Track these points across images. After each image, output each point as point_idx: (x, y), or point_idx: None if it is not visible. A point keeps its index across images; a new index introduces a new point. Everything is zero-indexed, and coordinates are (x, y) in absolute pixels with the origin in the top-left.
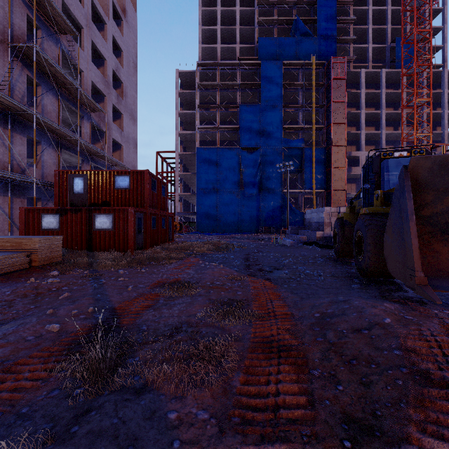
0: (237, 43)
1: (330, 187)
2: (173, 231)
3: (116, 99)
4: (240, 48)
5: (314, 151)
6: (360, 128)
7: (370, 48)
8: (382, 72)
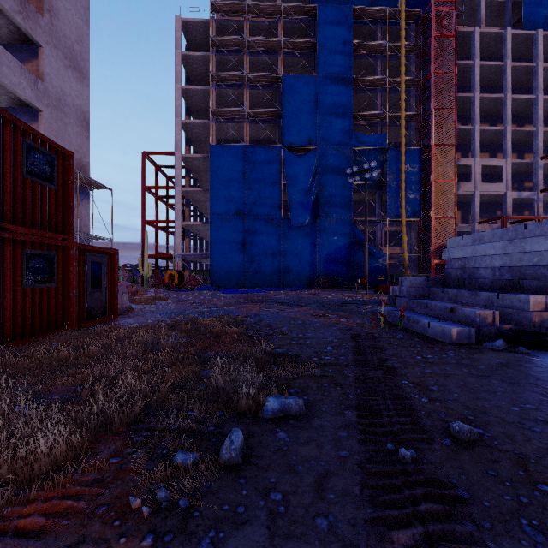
0: None
1: (428, 213)
2: (115, 292)
3: (15, 3)
4: None
5: (404, 153)
6: (472, 122)
7: (482, 1)
8: (507, 33)
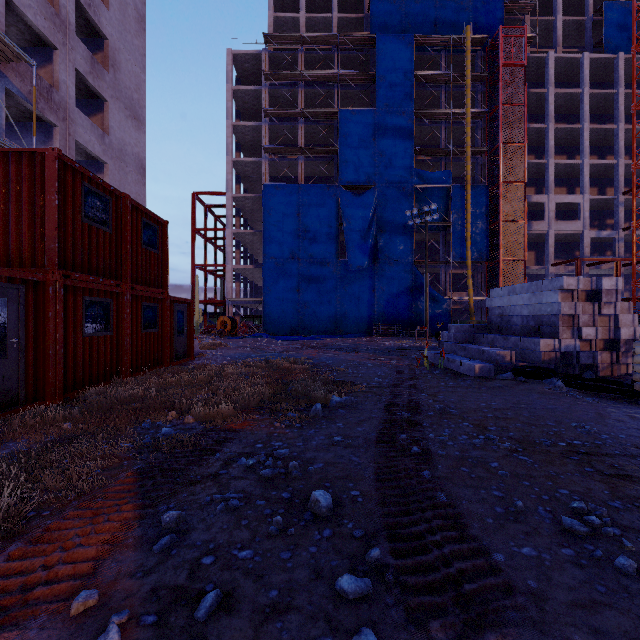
0: (334, 11)
1: (496, 255)
2: (192, 337)
3: (87, 65)
4: (340, 19)
5: (469, 191)
6: (545, 155)
7: (558, 21)
8: (584, 58)
